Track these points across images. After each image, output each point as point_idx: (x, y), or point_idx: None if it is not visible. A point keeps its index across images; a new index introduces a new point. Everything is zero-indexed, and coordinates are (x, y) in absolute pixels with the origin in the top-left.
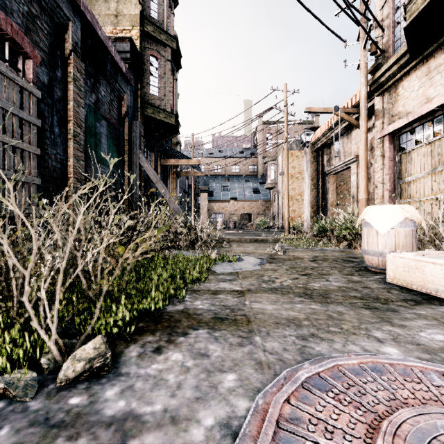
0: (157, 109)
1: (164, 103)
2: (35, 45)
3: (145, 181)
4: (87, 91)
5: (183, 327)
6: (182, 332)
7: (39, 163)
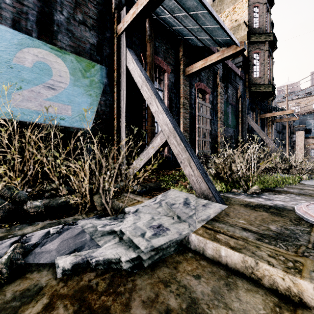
0: (258, 85)
1: (263, 79)
2: (208, 88)
3: (249, 131)
4: (223, 95)
5: (284, 193)
6: (283, 193)
7: (209, 133)
